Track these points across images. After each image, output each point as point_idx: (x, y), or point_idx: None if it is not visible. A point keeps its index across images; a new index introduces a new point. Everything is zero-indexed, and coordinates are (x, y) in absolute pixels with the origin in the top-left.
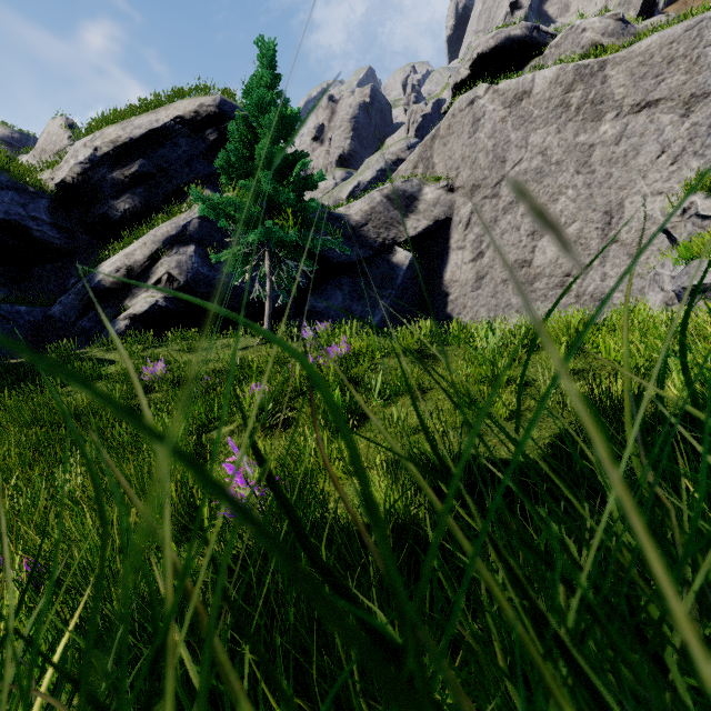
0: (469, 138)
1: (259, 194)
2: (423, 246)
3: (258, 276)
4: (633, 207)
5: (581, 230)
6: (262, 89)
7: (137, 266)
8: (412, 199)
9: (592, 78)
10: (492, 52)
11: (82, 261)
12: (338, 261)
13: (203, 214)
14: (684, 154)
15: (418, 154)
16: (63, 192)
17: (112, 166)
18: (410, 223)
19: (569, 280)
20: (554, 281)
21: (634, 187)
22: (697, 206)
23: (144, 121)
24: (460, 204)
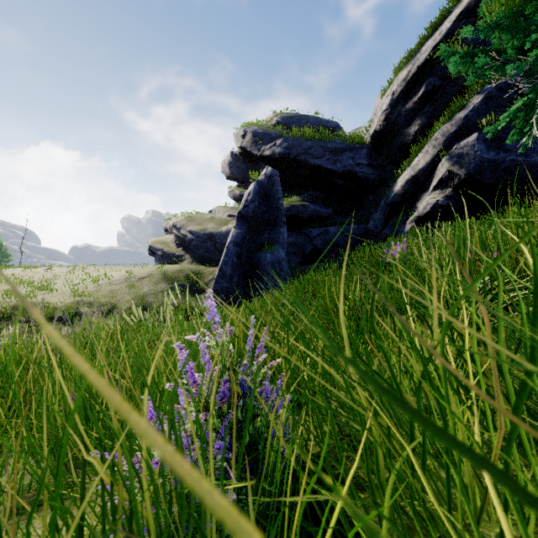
0: None
1: None
2: None
3: None
4: None
5: None
6: None
7: (420, 174)
8: None
9: None
10: None
11: (388, 186)
12: None
13: (487, 94)
14: None
15: None
16: (375, 140)
17: (404, 100)
18: None
19: None
20: None
21: None
22: None
23: (429, 43)
24: None
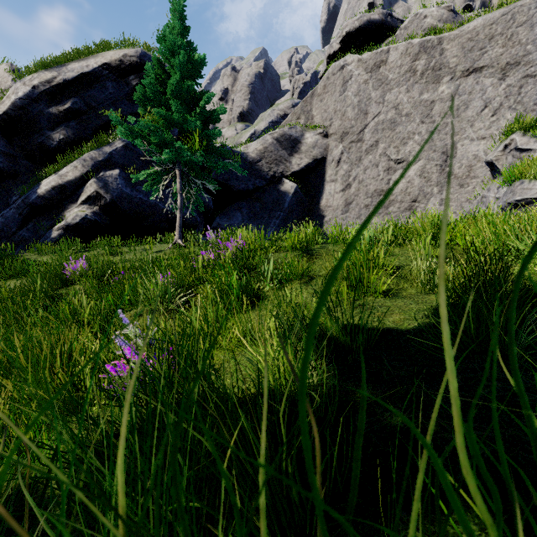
0: (340, 95)
1: (171, 122)
2: (305, 179)
3: (170, 192)
4: (464, 148)
5: (424, 166)
6: (174, 35)
7: (69, 185)
8: (296, 142)
9: (433, 50)
10: (357, 31)
11: (23, 182)
12: (238, 189)
13: (126, 144)
14: (501, 109)
15: (300, 108)
16: (5, 123)
17: (48, 102)
18: (295, 161)
19: (415, 205)
20: (404, 206)
21: (464, 133)
22: (516, 142)
23: (76, 66)
24: (333, 147)
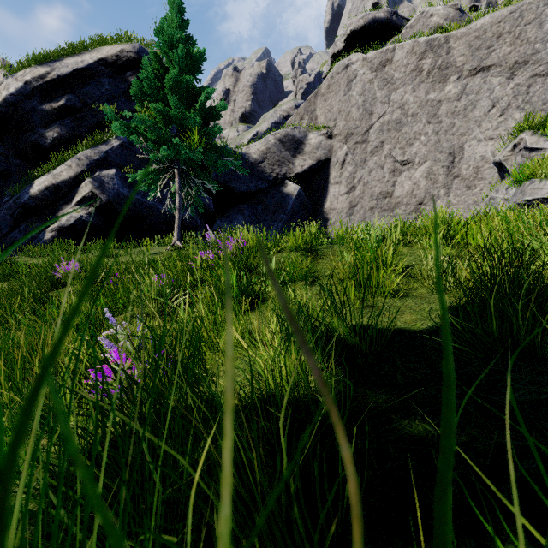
0: (344, 95)
1: (169, 119)
2: (308, 181)
3: (169, 192)
4: (471, 149)
5: (431, 168)
6: (172, 28)
7: (63, 185)
8: (300, 143)
9: (439, 49)
10: (362, 30)
11: (15, 182)
12: (240, 191)
13: (123, 143)
14: (509, 108)
15: (304, 109)
16: None
17: (42, 98)
18: (298, 162)
19: (421, 207)
20: (410, 208)
21: (472, 133)
22: (525, 141)
23: (71, 61)
24: (337, 148)
